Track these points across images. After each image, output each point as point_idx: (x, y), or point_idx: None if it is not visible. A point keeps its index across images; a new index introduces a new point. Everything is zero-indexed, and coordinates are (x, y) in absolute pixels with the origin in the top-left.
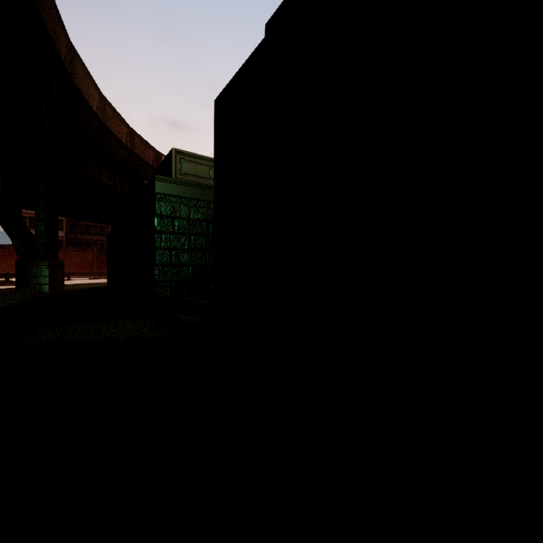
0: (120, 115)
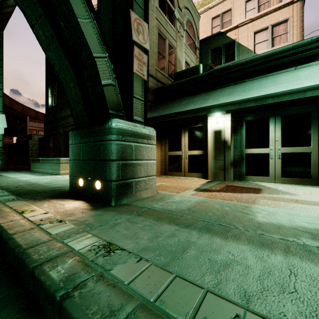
0: (5, 94)
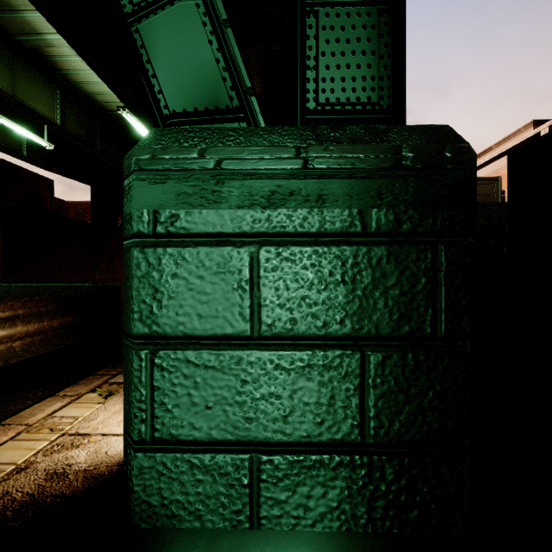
0: None
